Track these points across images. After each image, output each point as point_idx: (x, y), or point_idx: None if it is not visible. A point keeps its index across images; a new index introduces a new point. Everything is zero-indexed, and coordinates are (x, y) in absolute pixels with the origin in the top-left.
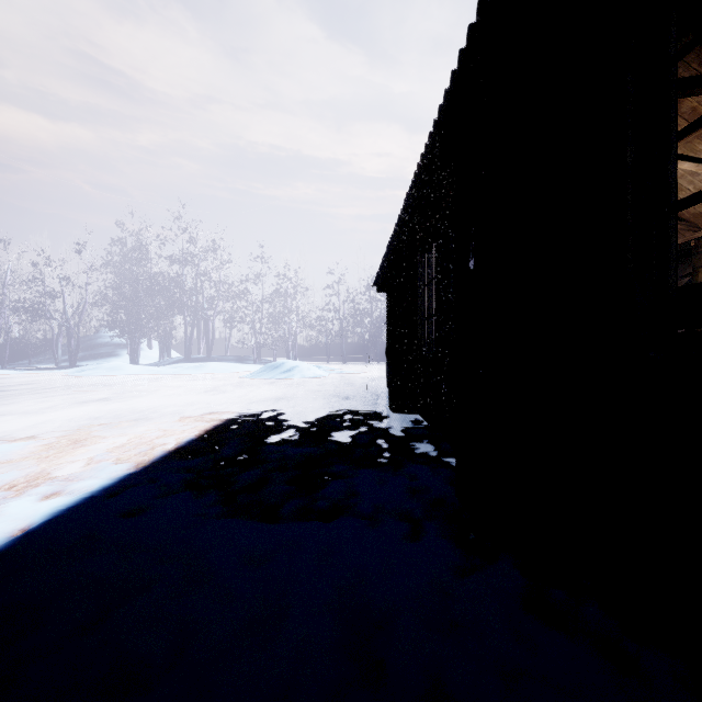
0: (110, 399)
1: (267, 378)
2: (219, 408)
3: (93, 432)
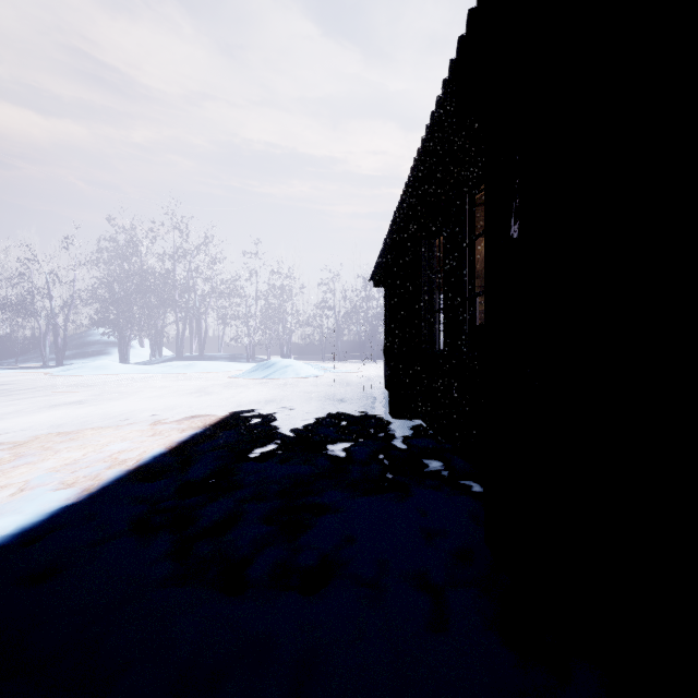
0: (85, 402)
1: (258, 378)
2: (201, 413)
3: (48, 444)
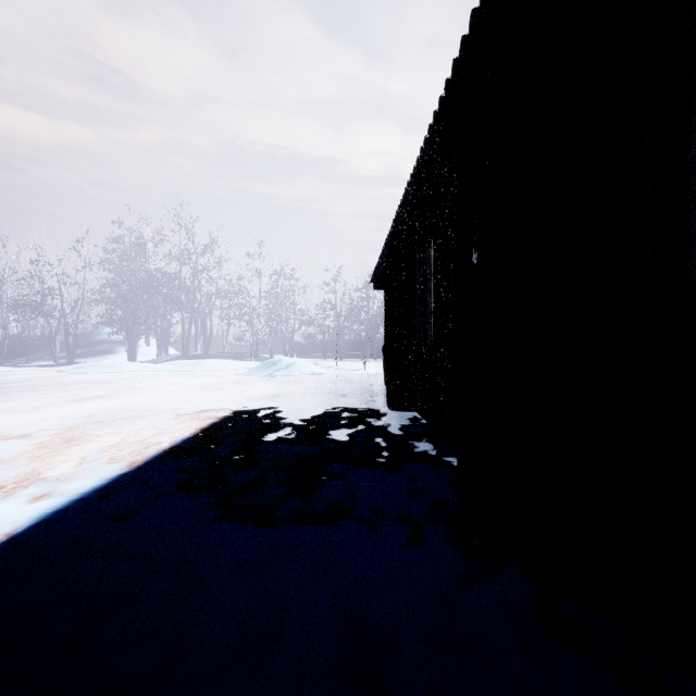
0: (106, 397)
1: (264, 376)
2: (216, 406)
3: (87, 431)
